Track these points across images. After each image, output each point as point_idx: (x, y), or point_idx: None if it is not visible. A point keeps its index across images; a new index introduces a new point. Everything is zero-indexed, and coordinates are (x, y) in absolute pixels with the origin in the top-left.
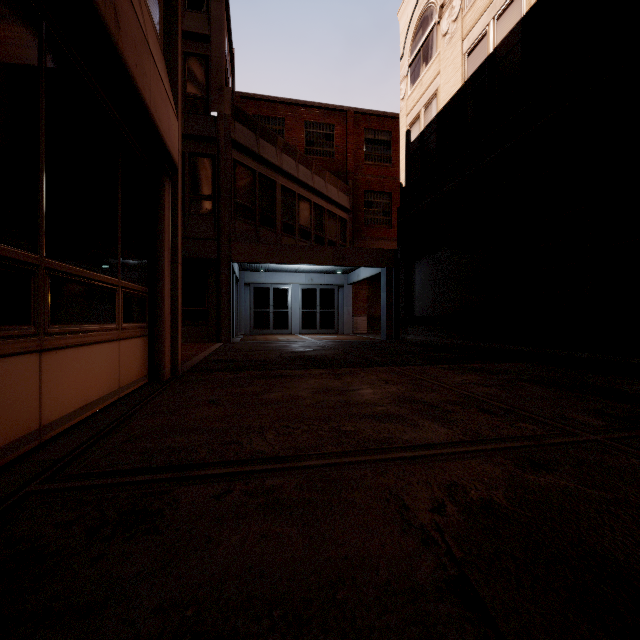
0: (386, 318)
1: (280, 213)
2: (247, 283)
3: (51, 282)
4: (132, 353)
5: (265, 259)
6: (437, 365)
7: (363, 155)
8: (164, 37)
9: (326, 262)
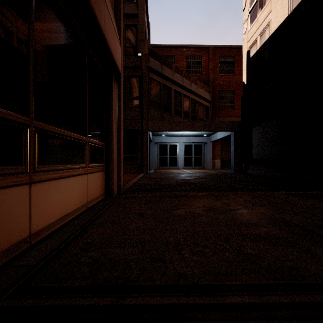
0: (234, 160)
1: (173, 104)
2: (156, 142)
3: (39, 137)
4: (95, 181)
5: (166, 129)
6: (281, 191)
7: (218, 70)
8: (113, 1)
9: (199, 129)
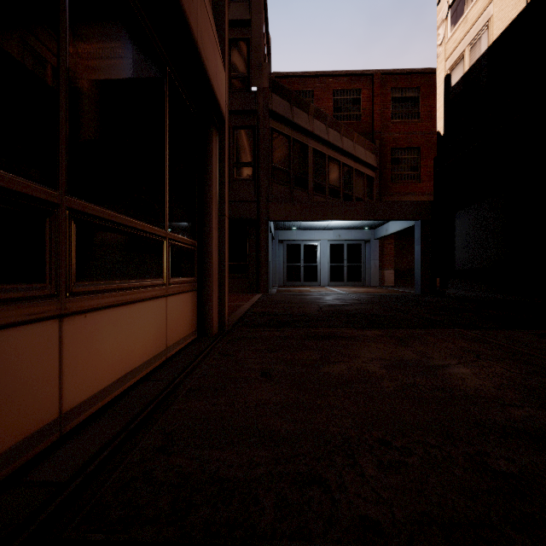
0: (421, 271)
1: (312, 174)
2: (281, 240)
3: (77, 228)
4: (180, 309)
5: (299, 217)
6: (521, 329)
7: (390, 114)
8: None
9: (358, 217)
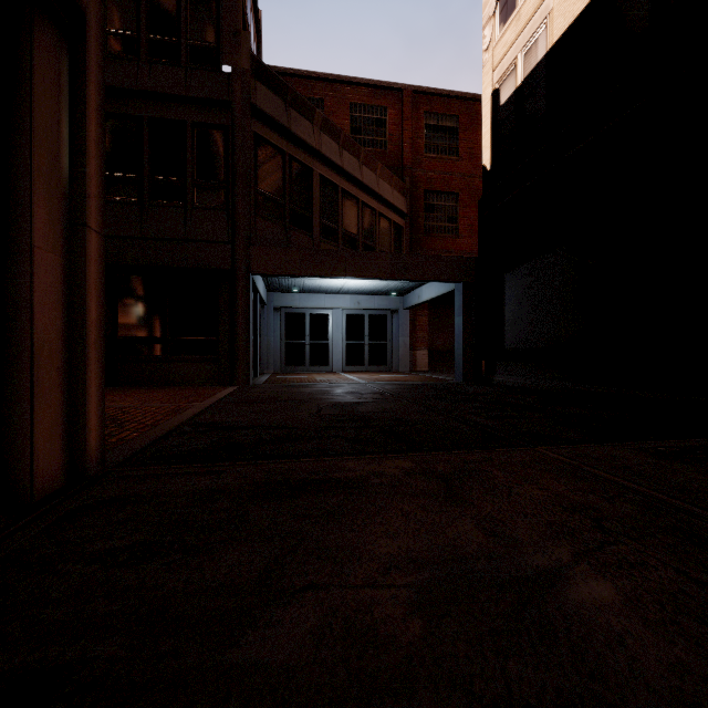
0: (463, 351)
1: (318, 212)
2: (277, 307)
3: None
4: None
5: (297, 270)
6: (620, 442)
7: (423, 146)
8: None
9: (381, 274)
